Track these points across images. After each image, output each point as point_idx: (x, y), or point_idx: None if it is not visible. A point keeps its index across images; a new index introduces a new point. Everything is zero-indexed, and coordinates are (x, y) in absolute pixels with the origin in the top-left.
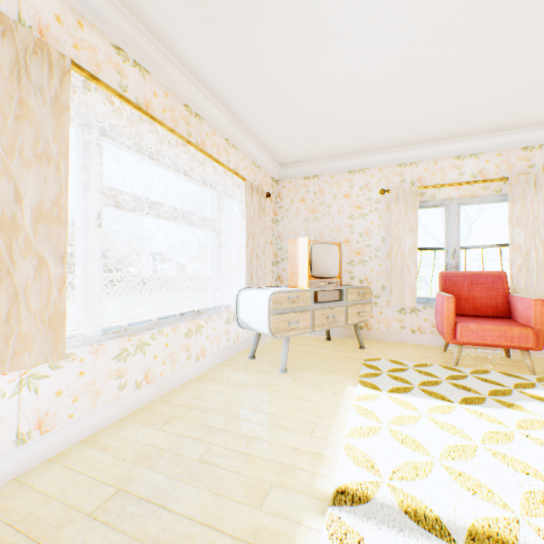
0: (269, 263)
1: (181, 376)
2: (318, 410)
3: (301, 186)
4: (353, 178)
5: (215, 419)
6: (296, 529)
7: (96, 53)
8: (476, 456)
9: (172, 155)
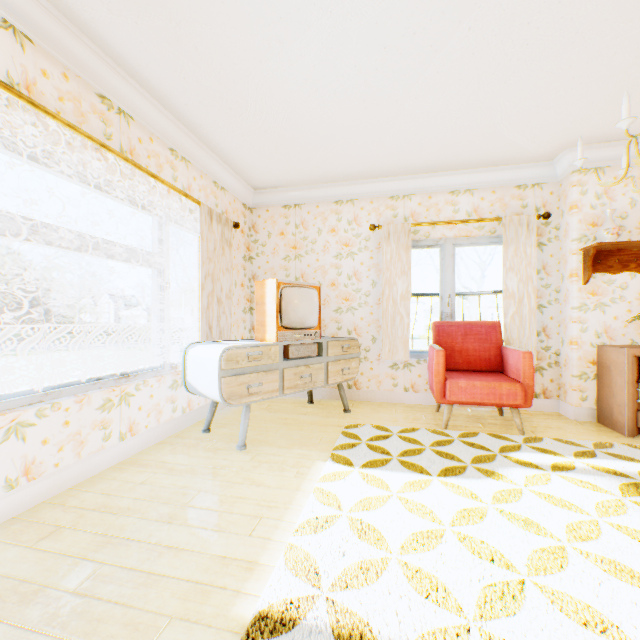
0: (240, 309)
1: (93, 465)
2: (270, 499)
3: (280, 216)
4: (340, 210)
5: (124, 524)
6: None
7: None
8: (442, 543)
9: (78, 162)
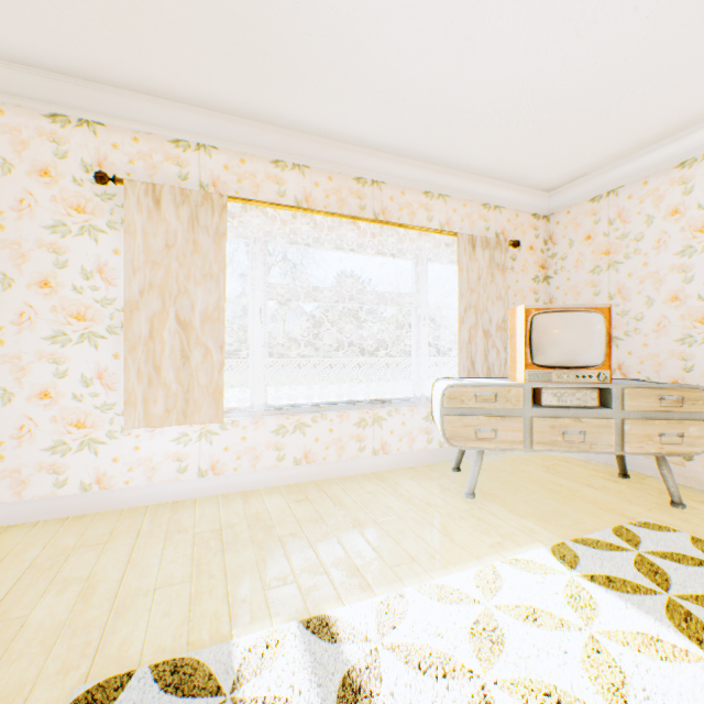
0: None
1: (350, 467)
2: (439, 550)
3: (584, 215)
4: (688, 175)
5: (332, 513)
6: (263, 618)
7: (256, 177)
8: None
9: (339, 237)
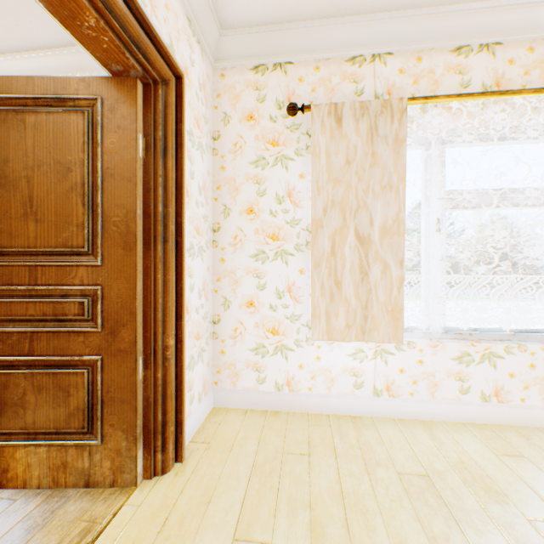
0: None
1: None
2: None
3: None
4: None
5: None
6: None
7: (433, 73)
8: None
9: (543, 121)
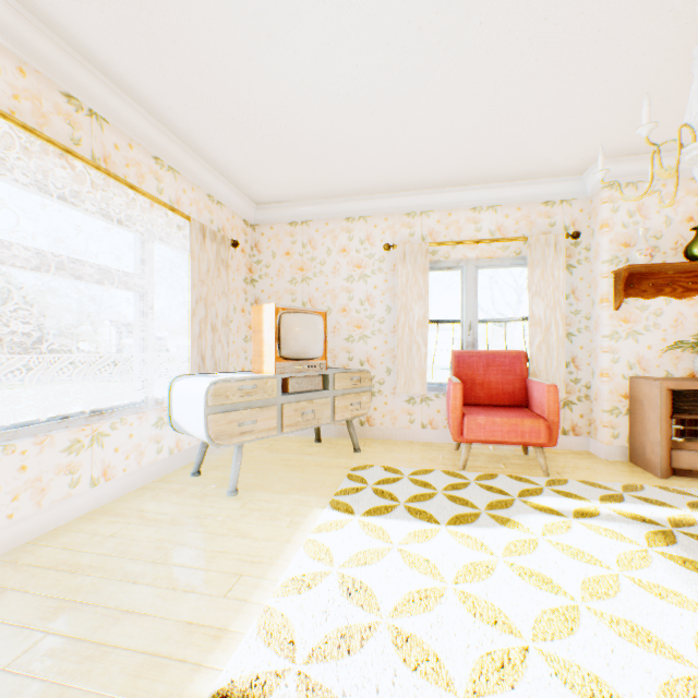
0: (240, 338)
1: (57, 515)
2: (255, 553)
3: (286, 234)
4: (352, 228)
5: (81, 585)
6: None
7: None
8: (441, 603)
9: (38, 170)
